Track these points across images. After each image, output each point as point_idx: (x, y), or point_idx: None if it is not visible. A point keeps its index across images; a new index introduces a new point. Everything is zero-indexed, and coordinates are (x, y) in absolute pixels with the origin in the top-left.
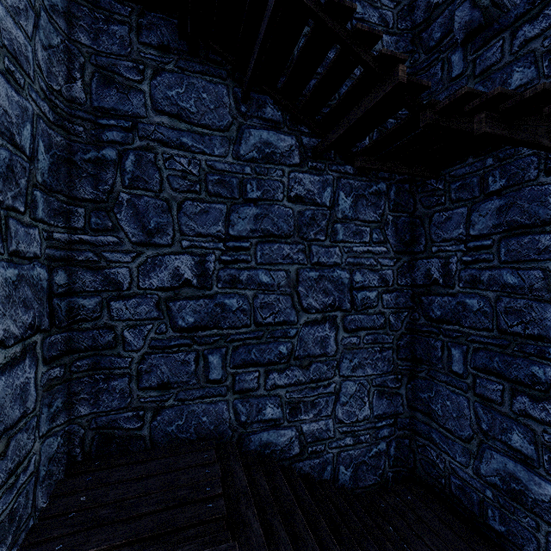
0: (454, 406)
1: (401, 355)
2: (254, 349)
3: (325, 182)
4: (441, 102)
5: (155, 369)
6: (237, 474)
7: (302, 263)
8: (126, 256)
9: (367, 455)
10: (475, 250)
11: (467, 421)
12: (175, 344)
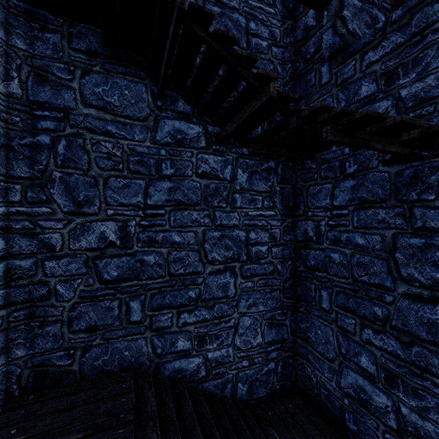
0: (323, 334)
1: (286, 295)
2: (168, 295)
3: (226, 162)
4: (305, 110)
5: (84, 315)
6: (148, 400)
7: (208, 226)
8: (59, 223)
9: (259, 373)
10: (337, 216)
11: (331, 346)
12: (101, 294)
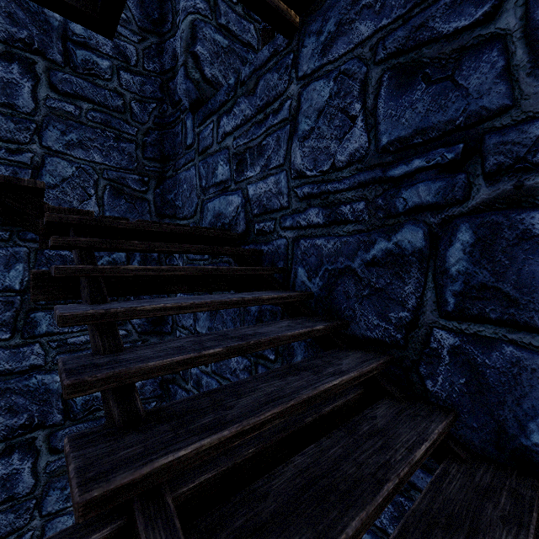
0: None
1: None
2: None
3: (12, 257)
4: (67, 209)
5: None
6: None
7: None
8: None
9: None
10: None
11: None
12: None
